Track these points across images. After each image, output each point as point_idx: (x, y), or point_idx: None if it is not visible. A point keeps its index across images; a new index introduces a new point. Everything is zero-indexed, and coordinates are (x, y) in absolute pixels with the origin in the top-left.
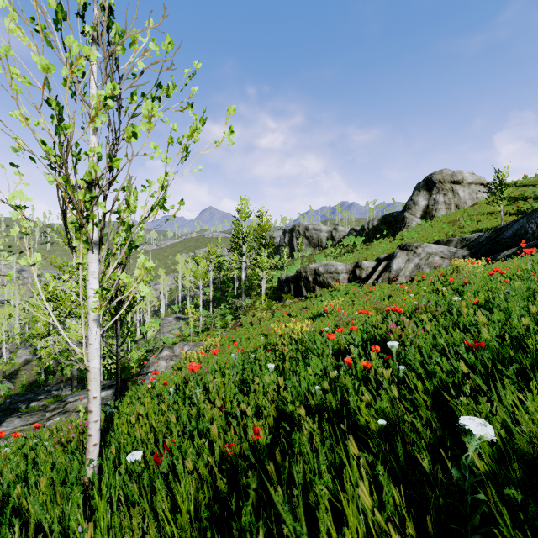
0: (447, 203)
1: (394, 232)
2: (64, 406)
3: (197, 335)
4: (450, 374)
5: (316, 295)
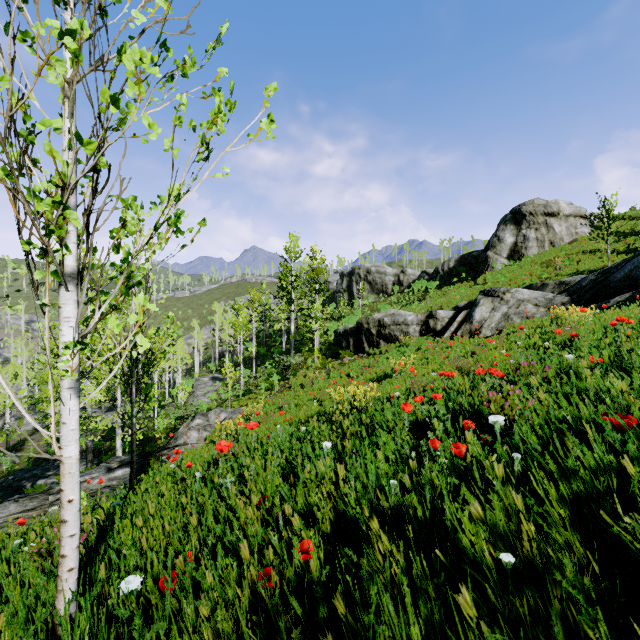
0: (540, 239)
1: (475, 275)
2: None
3: (236, 400)
4: (596, 470)
5: (381, 351)
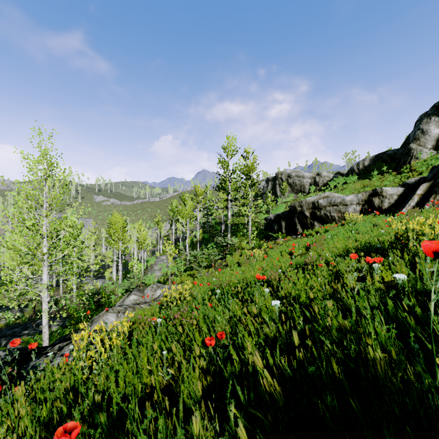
0: None
1: (395, 168)
2: None
3: (179, 275)
4: None
5: (316, 232)
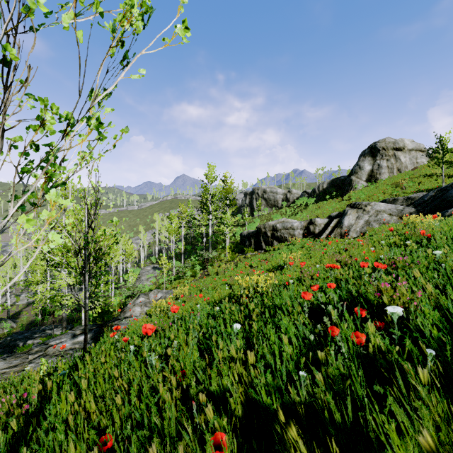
0: (390, 167)
1: (342, 193)
2: (45, 349)
3: (170, 283)
4: None
5: (274, 248)
